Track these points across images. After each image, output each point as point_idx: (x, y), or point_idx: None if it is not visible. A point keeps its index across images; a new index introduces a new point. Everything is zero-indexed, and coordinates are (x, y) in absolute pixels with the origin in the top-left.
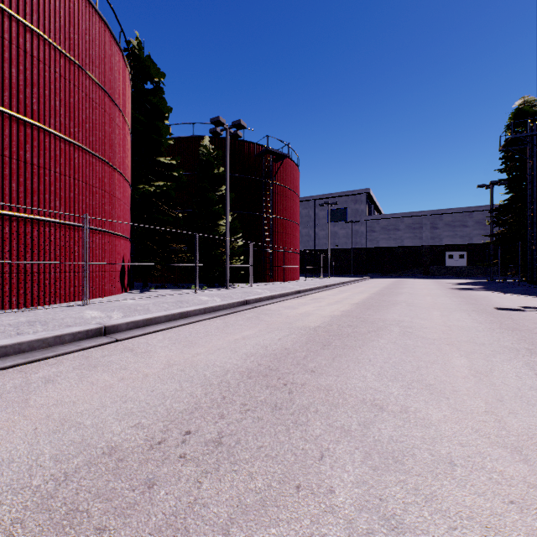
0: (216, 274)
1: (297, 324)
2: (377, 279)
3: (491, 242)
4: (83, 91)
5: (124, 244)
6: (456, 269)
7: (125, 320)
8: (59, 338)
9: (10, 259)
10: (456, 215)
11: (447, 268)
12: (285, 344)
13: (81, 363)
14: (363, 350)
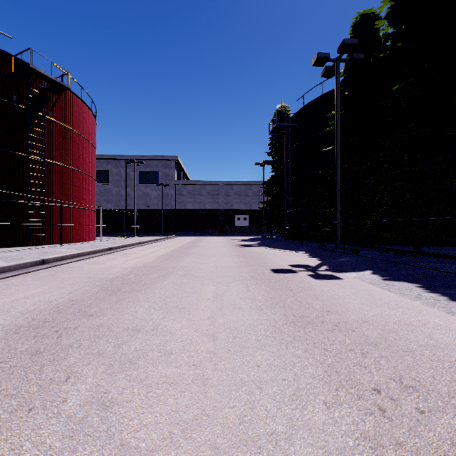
0: None
1: None
2: (181, 238)
3: (263, 208)
4: None
5: None
6: (241, 228)
7: None
8: None
9: None
10: (241, 186)
11: (236, 227)
12: None
13: None
14: None
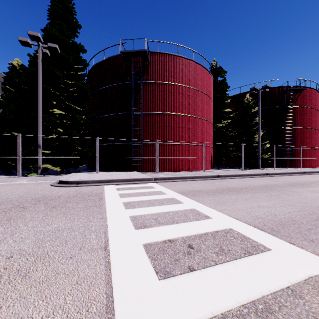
0: (252, 162)
1: (288, 181)
2: None
3: None
4: (201, 99)
5: (211, 150)
6: None
7: (223, 174)
8: (209, 176)
9: (185, 157)
10: None
11: None
12: (277, 184)
13: (217, 181)
14: (308, 187)
